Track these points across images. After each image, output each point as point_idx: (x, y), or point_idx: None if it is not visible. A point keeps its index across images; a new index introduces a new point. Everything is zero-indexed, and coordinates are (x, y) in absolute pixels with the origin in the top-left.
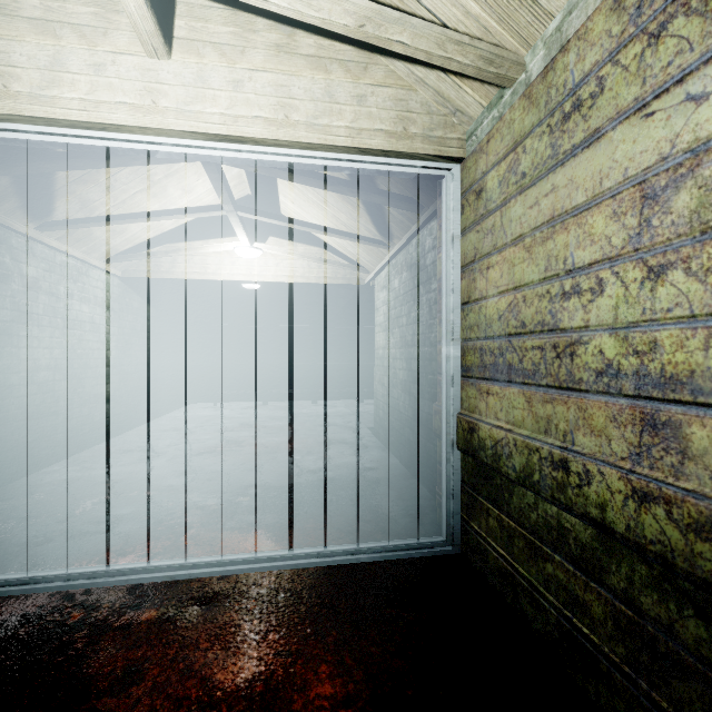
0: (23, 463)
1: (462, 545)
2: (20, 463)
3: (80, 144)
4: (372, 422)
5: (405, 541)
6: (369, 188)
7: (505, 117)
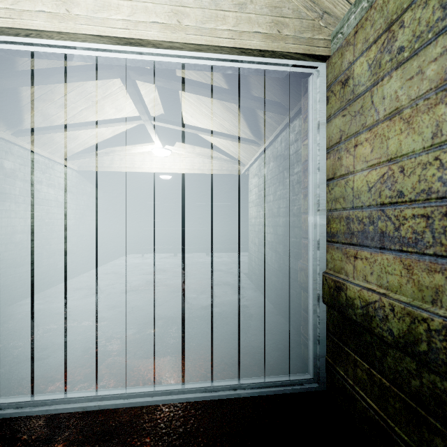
0: (3, 298)
1: (326, 383)
2: (1, 298)
3: (10, 49)
4: (246, 268)
5: (278, 377)
6: (247, 95)
7: (376, 3)
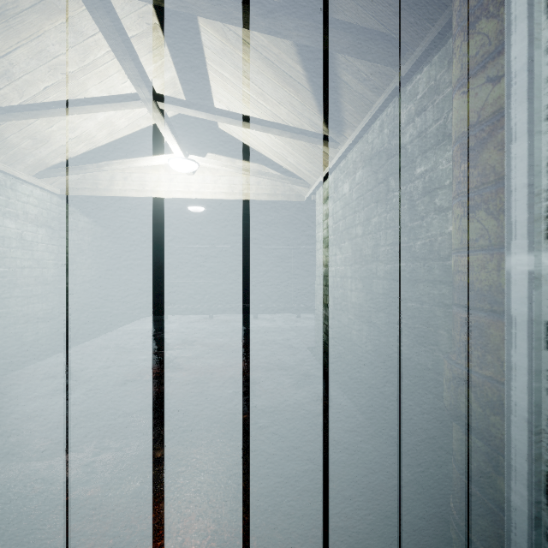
0: None
1: None
2: None
3: None
4: (310, 339)
5: None
6: (325, 19)
7: None
